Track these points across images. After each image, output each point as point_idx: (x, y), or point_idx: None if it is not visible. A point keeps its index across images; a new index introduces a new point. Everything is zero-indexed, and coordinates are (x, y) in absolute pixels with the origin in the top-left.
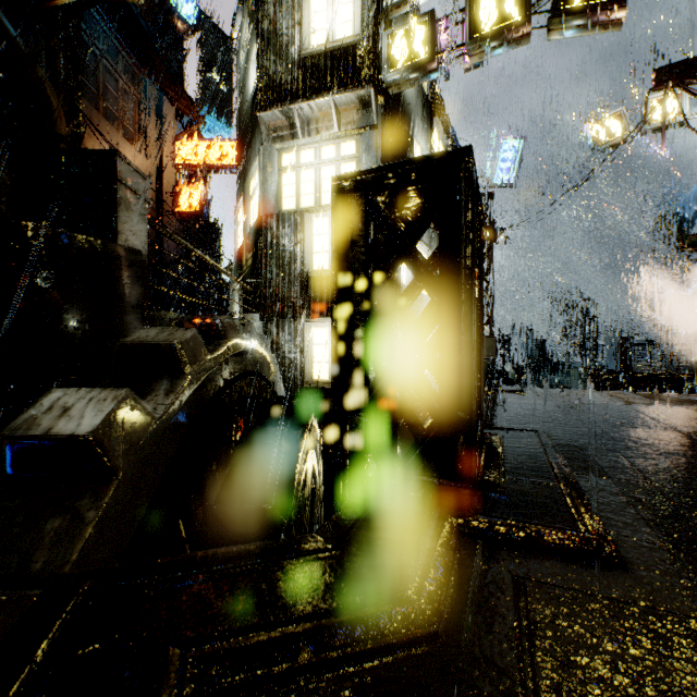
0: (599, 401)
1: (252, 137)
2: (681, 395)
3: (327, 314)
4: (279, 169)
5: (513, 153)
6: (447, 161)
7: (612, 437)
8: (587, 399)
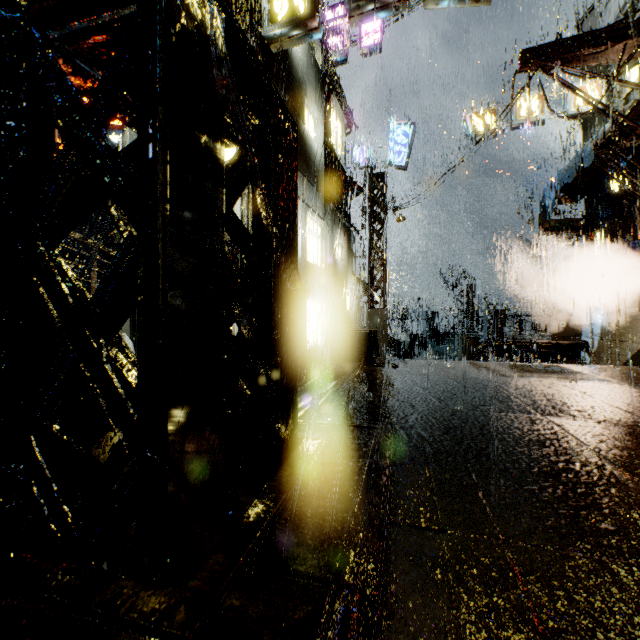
0: (468, 374)
1: None
2: (543, 366)
3: None
4: None
5: (404, 137)
6: None
7: (468, 430)
8: (457, 372)
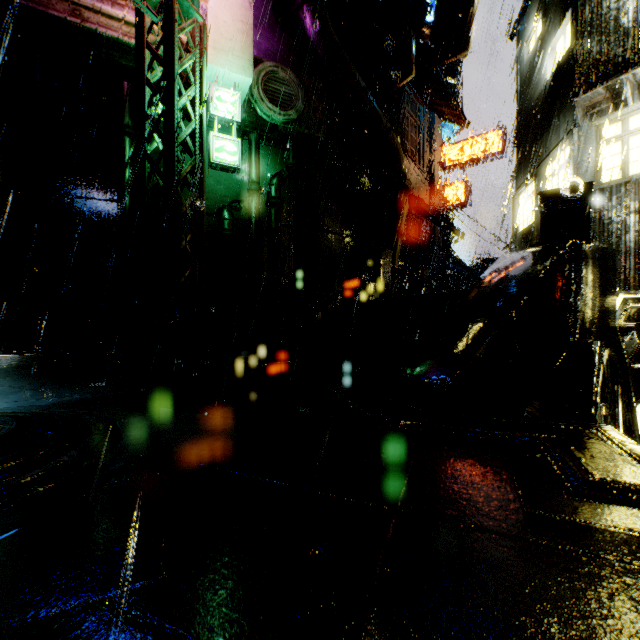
0: None
1: (548, 122)
2: None
3: None
4: (597, 144)
5: None
6: None
7: None
8: None
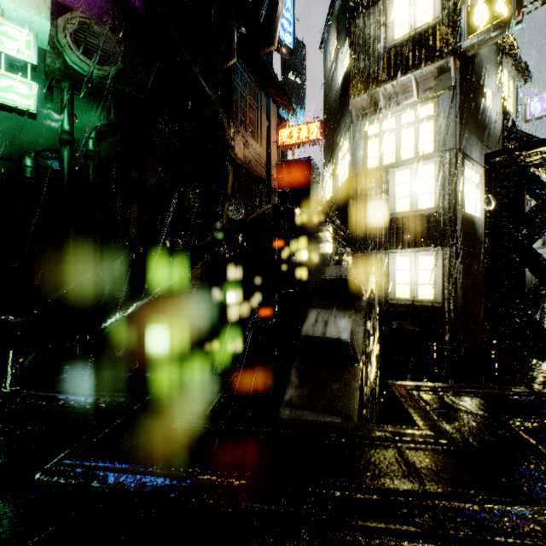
0: None
1: (339, 118)
2: None
3: (408, 246)
4: (365, 138)
5: None
6: None
7: None
8: None
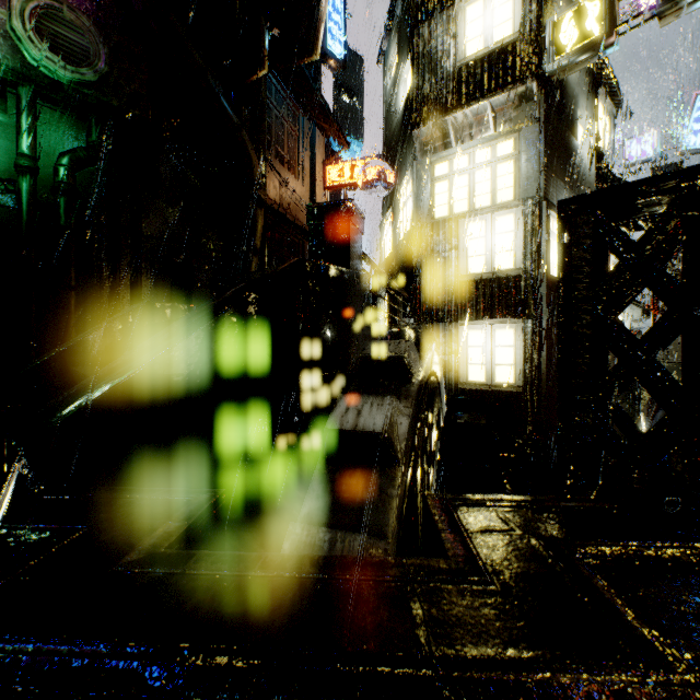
0: None
1: (401, 153)
2: None
3: (483, 316)
4: (431, 180)
5: None
6: (695, 175)
7: None
8: None
